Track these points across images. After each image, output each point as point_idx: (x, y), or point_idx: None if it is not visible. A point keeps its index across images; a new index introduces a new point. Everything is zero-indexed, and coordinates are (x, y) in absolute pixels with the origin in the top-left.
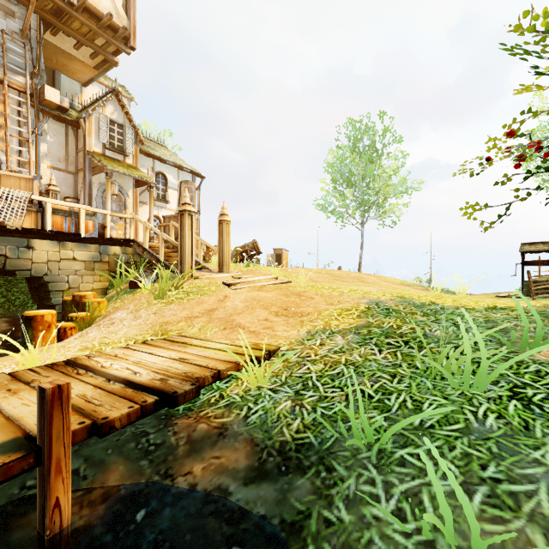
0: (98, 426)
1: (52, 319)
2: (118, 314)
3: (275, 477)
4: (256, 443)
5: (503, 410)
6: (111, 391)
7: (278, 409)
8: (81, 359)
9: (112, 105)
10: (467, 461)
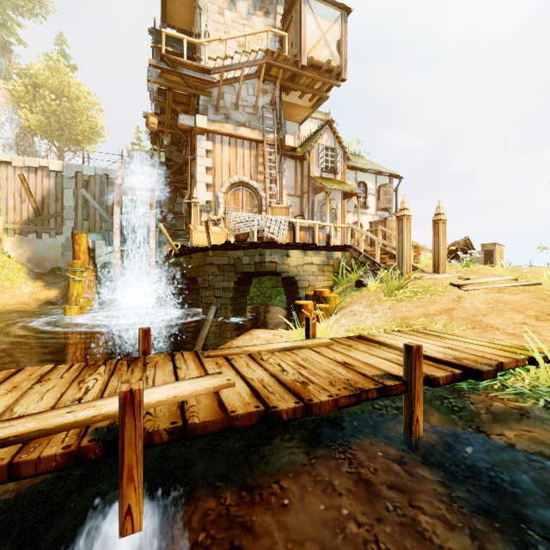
0: (429, 379)
1: (312, 308)
2: (355, 307)
3: None
4: None
5: None
6: None
7: None
8: (368, 336)
9: (326, 134)
10: None
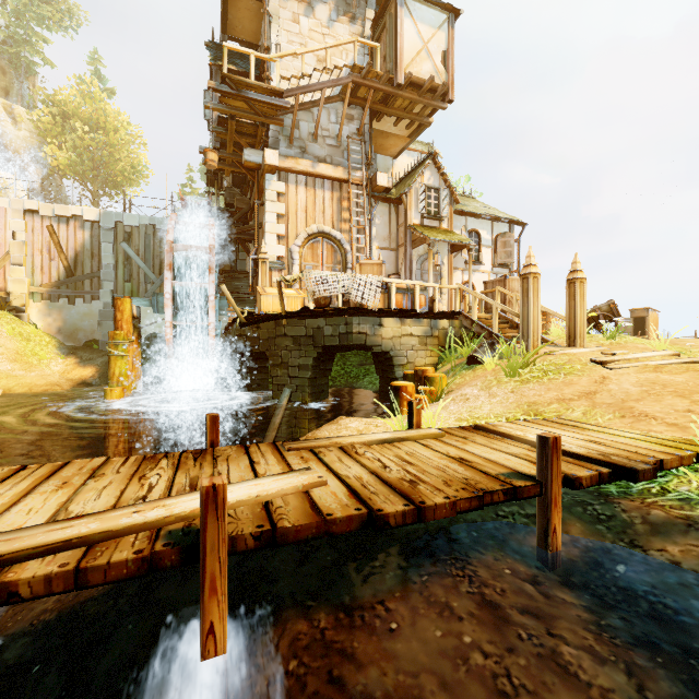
0: (569, 480)
1: (412, 390)
2: (468, 390)
3: None
4: None
5: None
6: None
7: None
8: (488, 426)
9: (429, 170)
10: None
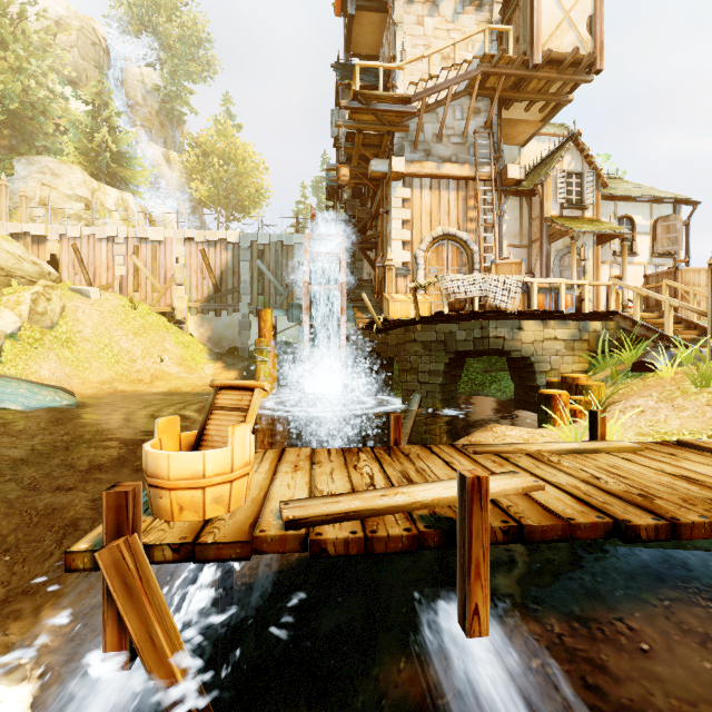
0: None
1: (566, 400)
2: (640, 401)
3: None
4: None
5: None
6: None
7: None
8: (697, 443)
9: (569, 154)
10: None
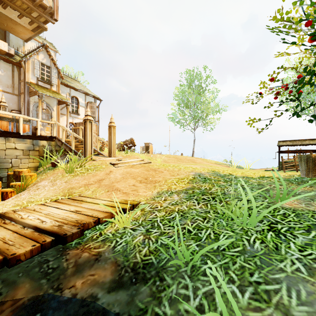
0: (7, 260)
1: None
2: (42, 183)
3: (128, 286)
4: (118, 264)
5: (264, 238)
6: (24, 234)
7: (134, 241)
8: (8, 213)
9: (43, 54)
10: (242, 271)
